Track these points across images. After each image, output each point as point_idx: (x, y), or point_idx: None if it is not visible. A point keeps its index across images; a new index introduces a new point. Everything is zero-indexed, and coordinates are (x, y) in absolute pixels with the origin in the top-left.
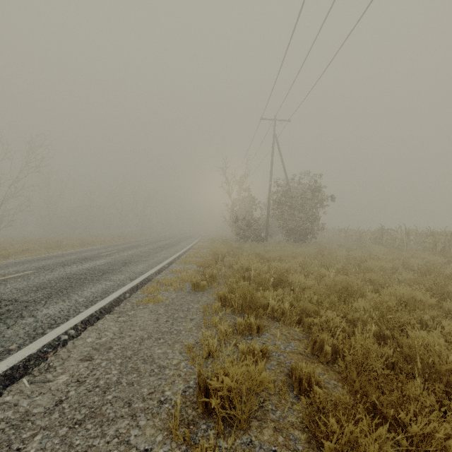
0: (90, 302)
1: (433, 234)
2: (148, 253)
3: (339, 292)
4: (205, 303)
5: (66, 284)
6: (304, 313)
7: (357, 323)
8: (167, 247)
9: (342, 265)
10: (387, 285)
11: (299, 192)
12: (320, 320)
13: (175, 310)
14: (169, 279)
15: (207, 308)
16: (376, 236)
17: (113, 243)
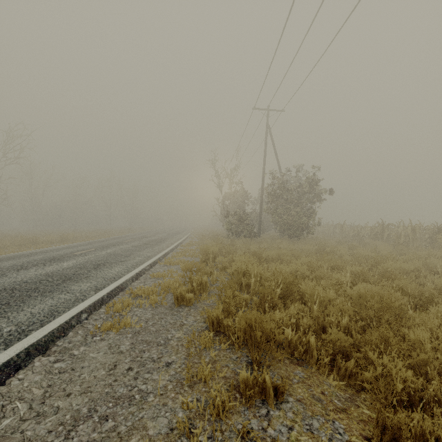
0: (19, 334)
1: (440, 230)
2: (130, 251)
3: (377, 313)
4: (190, 328)
5: (2, 299)
6: (336, 349)
7: (428, 374)
8: (153, 244)
9: (357, 268)
10: (440, 302)
11: (295, 185)
12: (375, 372)
13: (146, 343)
14: (147, 288)
15: (193, 338)
16: (376, 232)
17: (97, 239)
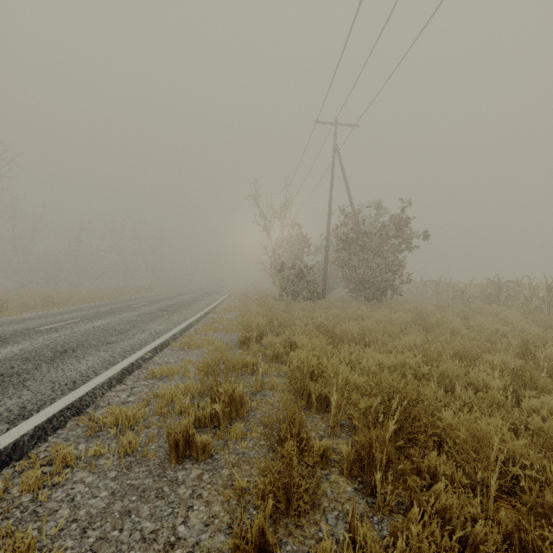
0: None
1: None
2: (132, 323)
3: None
4: None
5: None
6: None
7: None
8: (173, 310)
9: (504, 358)
10: None
11: (374, 226)
12: None
13: None
14: (122, 413)
15: None
16: (489, 292)
17: (98, 302)
